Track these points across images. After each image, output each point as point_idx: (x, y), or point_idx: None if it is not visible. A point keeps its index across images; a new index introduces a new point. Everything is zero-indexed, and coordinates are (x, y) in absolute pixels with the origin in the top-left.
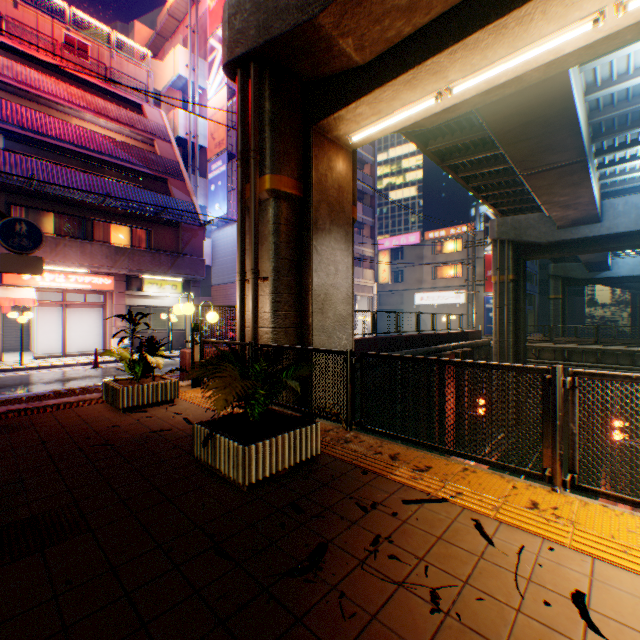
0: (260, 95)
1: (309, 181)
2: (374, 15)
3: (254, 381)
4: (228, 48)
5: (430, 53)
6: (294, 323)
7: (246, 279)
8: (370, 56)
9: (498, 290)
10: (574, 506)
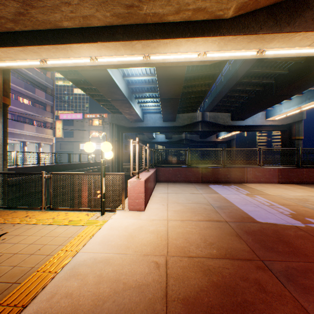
0: None
1: None
2: None
3: None
4: None
5: (29, 44)
6: None
7: None
8: (0, 30)
9: (112, 144)
10: (42, 213)
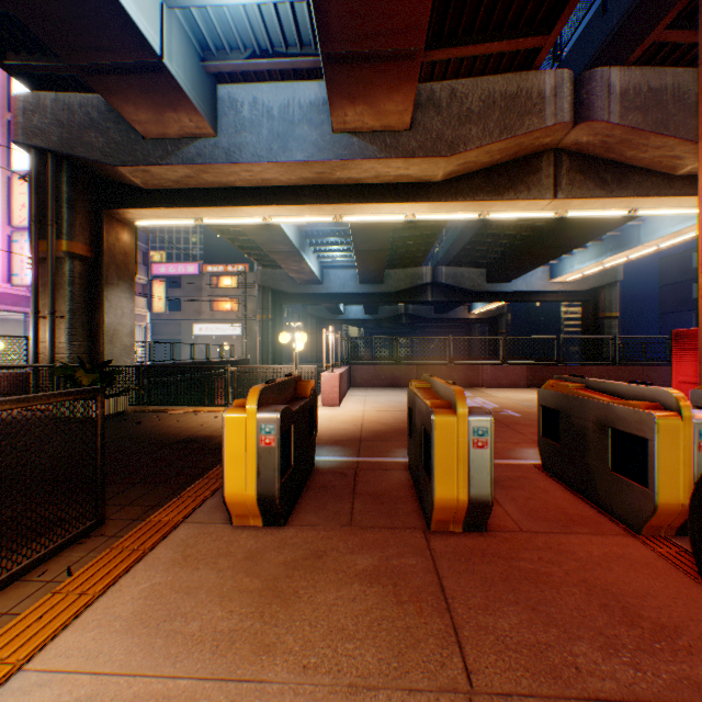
0: (57, 177)
1: (102, 248)
2: (157, 178)
3: (100, 374)
4: (24, 132)
5: (190, 205)
6: (89, 351)
7: (41, 316)
8: (153, 188)
9: (262, 326)
10: None
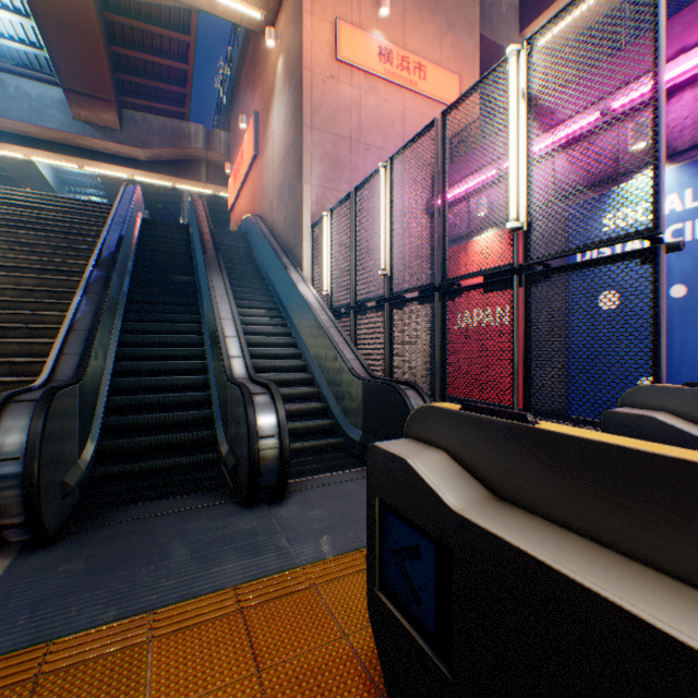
0: None
1: None
2: None
3: None
4: None
5: None
6: None
7: None
8: None
9: None
10: None
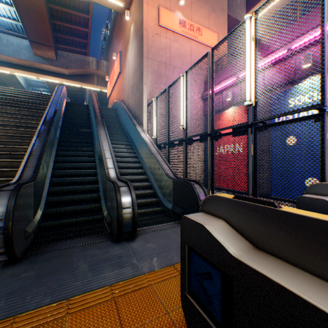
0: None
1: None
2: None
3: None
4: None
5: None
6: None
7: None
8: None
9: None
10: None
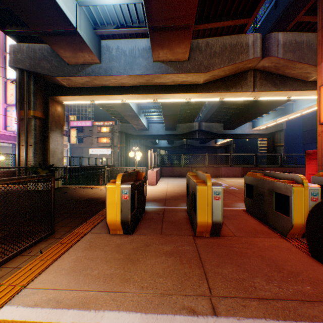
0: (28, 82)
1: (49, 114)
2: (73, 82)
3: (48, 170)
4: (14, 61)
5: (88, 94)
6: (42, 160)
7: (21, 144)
8: (72, 87)
9: (121, 150)
10: None
